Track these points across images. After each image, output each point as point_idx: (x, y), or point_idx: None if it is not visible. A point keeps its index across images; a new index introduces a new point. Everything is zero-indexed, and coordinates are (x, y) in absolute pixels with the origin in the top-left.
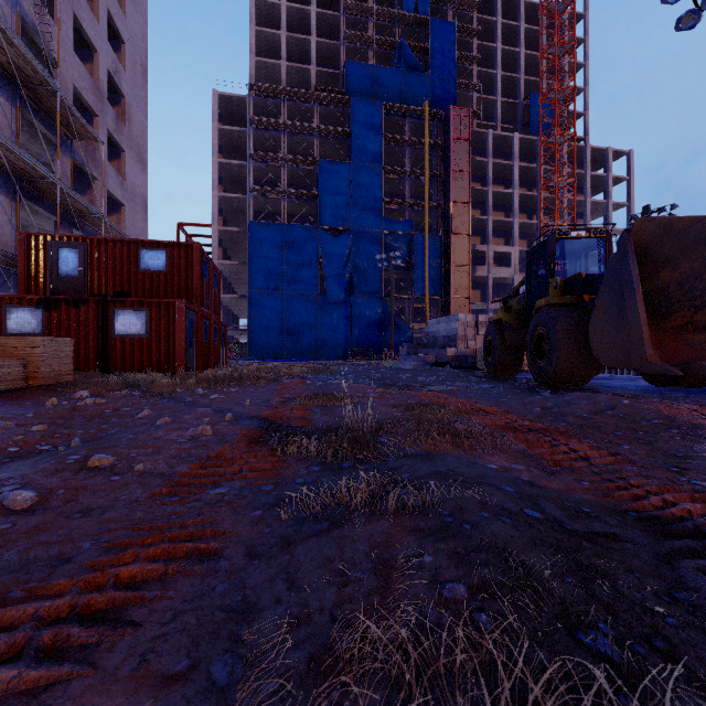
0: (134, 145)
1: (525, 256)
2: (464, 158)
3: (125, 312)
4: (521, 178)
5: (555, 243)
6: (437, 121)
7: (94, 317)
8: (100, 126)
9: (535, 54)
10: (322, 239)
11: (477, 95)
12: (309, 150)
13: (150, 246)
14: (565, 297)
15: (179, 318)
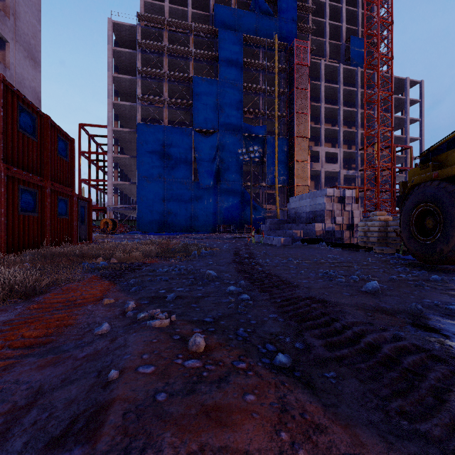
0: (21, 40)
1: None
2: (305, 79)
3: None
4: (343, 99)
5: None
6: (283, 52)
7: None
8: None
9: (353, 9)
10: (196, 139)
11: (311, 37)
12: (186, 72)
13: None
14: None
15: None
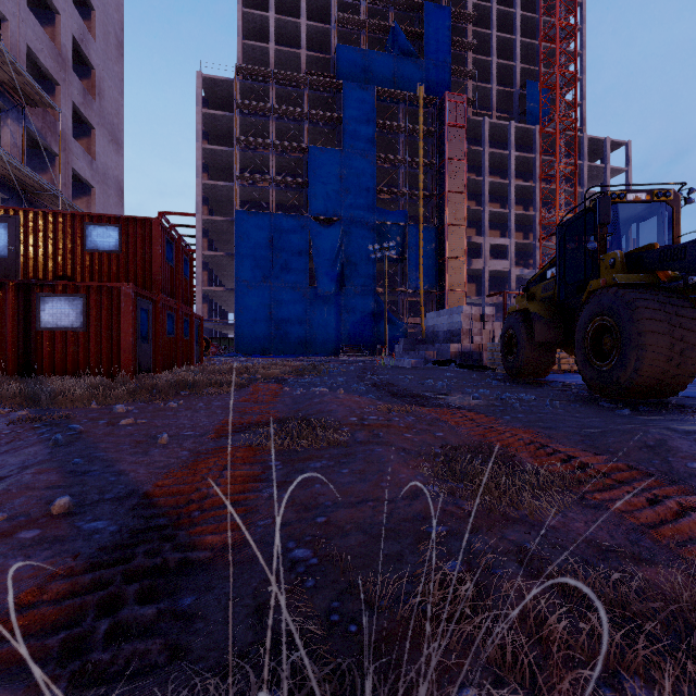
0: (106, 122)
1: (557, 231)
2: (460, 146)
3: (54, 299)
4: (517, 168)
5: (609, 207)
6: (431, 108)
7: (13, 305)
8: (63, 96)
9: (531, 42)
10: (312, 230)
11: (472, 83)
12: (299, 137)
13: (99, 221)
14: (636, 275)
15: (125, 306)
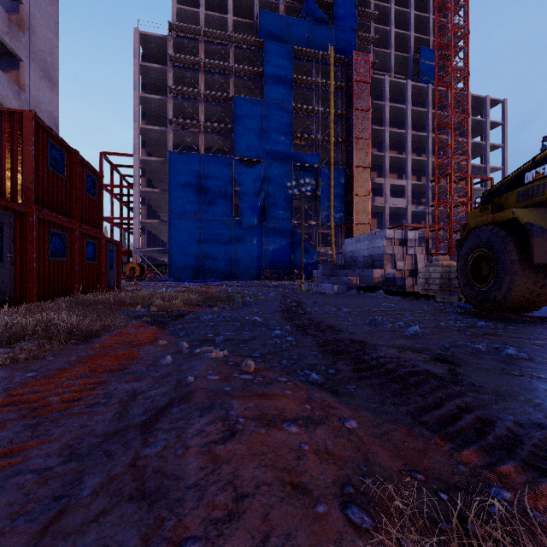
0: (37, 58)
1: None
2: (366, 98)
3: None
4: (411, 121)
5: None
6: (340, 67)
7: None
8: None
9: (423, 15)
10: (237, 169)
11: (374, 48)
12: (225, 90)
13: None
14: None
15: None
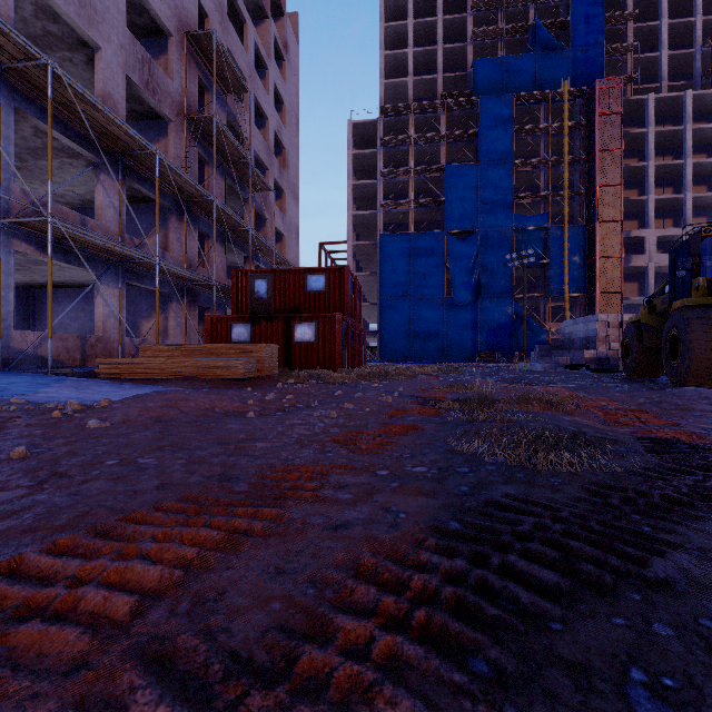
0: (290, 185)
1: (669, 254)
2: (615, 134)
3: (301, 325)
4: (697, 142)
5: (698, 242)
6: (579, 100)
7: (281, 329)
8: (270, 176)
9: None
10: (449, 244)
11: (633, 56)
12: (435, 158)
13: (314, 272)
14: (704, 298)
15: (338, 328)
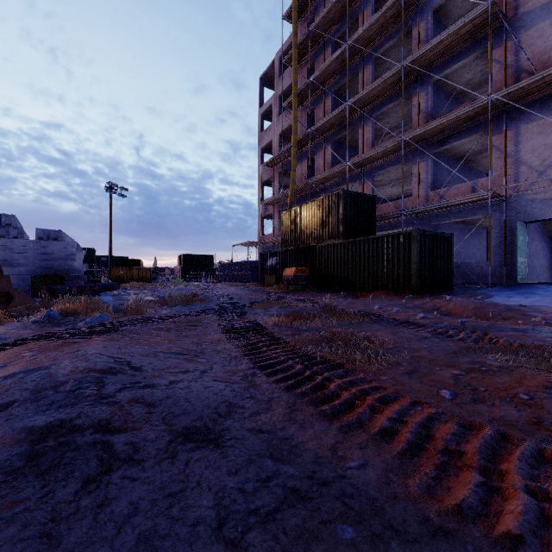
0: None
1: None
2: None
3: None
4: None
5: None
6: None
7: None
8: None
9: None
10: None
11: None
12: None
13: None
14: None
15: None
